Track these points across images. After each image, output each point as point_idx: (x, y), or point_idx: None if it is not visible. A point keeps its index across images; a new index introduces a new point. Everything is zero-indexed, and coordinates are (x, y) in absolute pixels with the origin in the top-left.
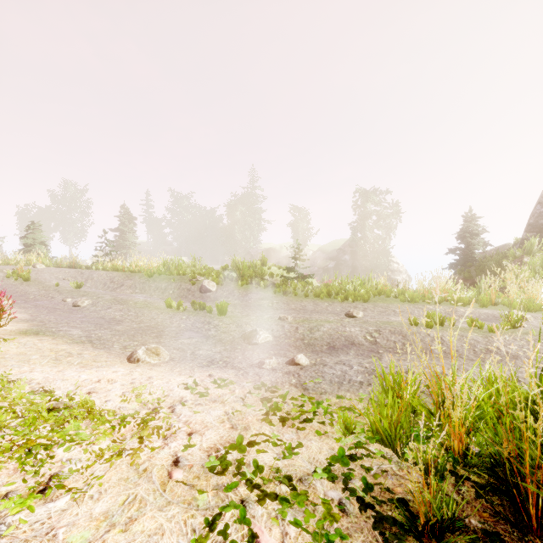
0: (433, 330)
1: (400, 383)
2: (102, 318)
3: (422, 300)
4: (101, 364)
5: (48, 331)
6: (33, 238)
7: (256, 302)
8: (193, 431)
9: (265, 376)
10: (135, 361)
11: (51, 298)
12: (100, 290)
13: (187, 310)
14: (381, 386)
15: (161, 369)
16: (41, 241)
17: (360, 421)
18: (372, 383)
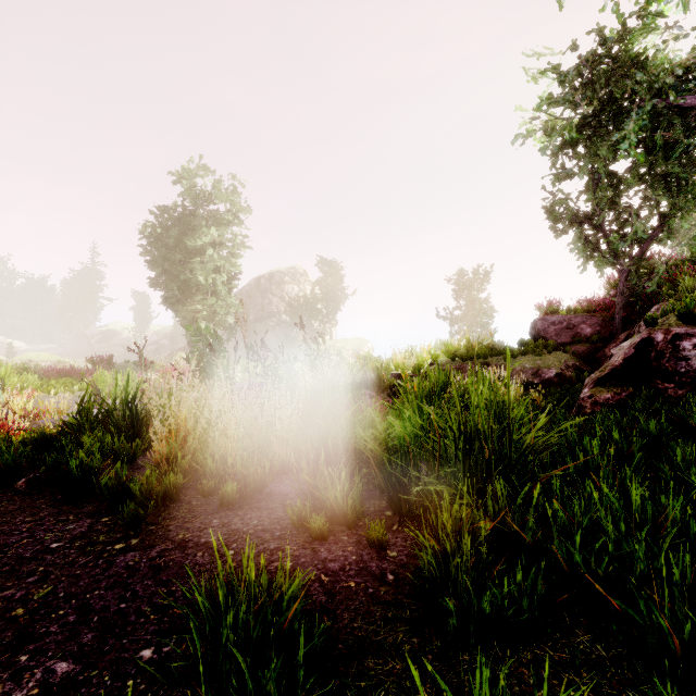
0: None
1: None
2: None
3: None
4: None
5: None
6: None
7: None
8: None
9: None
10: None
11: None
12: None
13: None
14: None
15: None
16: None
17: None
18: None
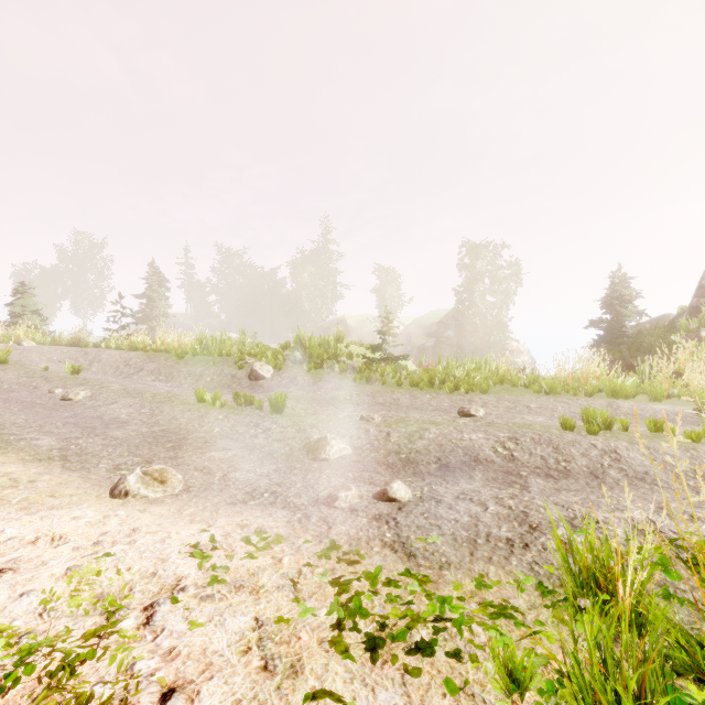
0: (599, 438)
1: (607, 562)
2: (99, 418)
3: (564, 391)
4: (60, 502)
5: (1, 440)
6: (23, 306)
7: (328, 394)
8: (177, 684)
9: (339, 524)
10: (121, 496)
11: (33, 388)
12: (108, 377)
13: (228, 406)
14: (563, 563)
15: (162, 510)
16: (35, 309)
17: (534, 650)
18: (530, 542)
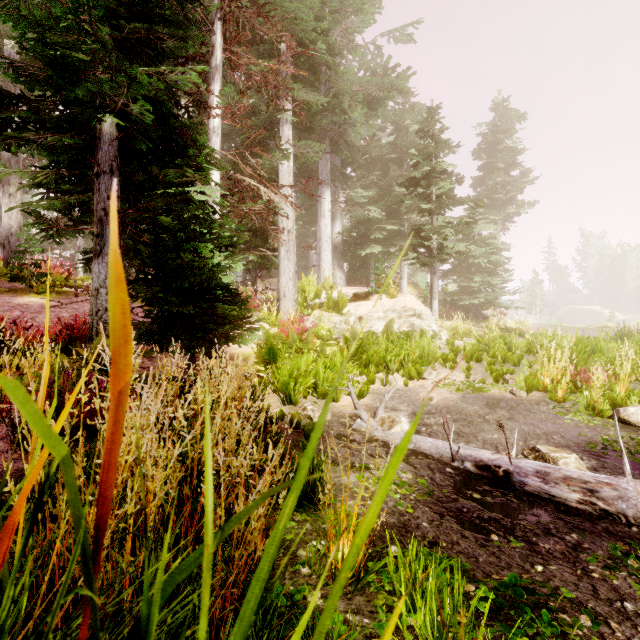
0: None
1: None
2: None
3: None
4: None
5: None
6: None
7: None
8: None
9: None
10: None
11: None
12: None
13: None
14: None
15: None
16: None
17: None
18: None
